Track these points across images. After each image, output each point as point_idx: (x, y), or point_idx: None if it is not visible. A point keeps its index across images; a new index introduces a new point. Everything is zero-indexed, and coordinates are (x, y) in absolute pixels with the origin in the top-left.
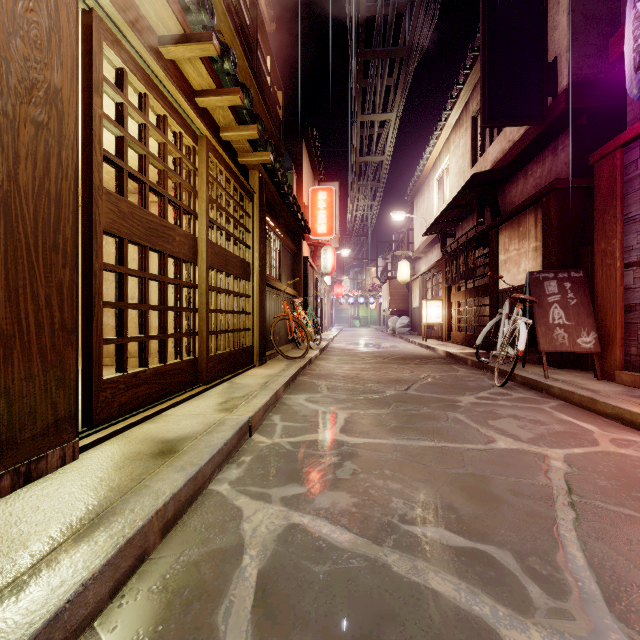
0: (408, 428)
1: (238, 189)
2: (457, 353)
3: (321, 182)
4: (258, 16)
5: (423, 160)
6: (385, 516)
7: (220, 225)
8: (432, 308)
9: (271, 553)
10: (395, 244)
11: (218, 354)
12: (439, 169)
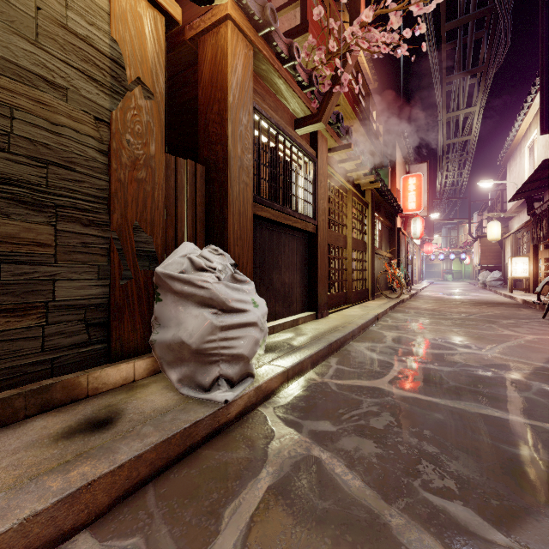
0: (456, 326)
1: (361, 205)
2: (530, 300)
3: (411, 165)
4: (369, 96)
5: (512, 132)
6: (433, 337)
7: (355, 228)
8: (518, 264)
9: (394, 337)
10: (491, 201)
11: (355, 291)
12: (529, 139)
